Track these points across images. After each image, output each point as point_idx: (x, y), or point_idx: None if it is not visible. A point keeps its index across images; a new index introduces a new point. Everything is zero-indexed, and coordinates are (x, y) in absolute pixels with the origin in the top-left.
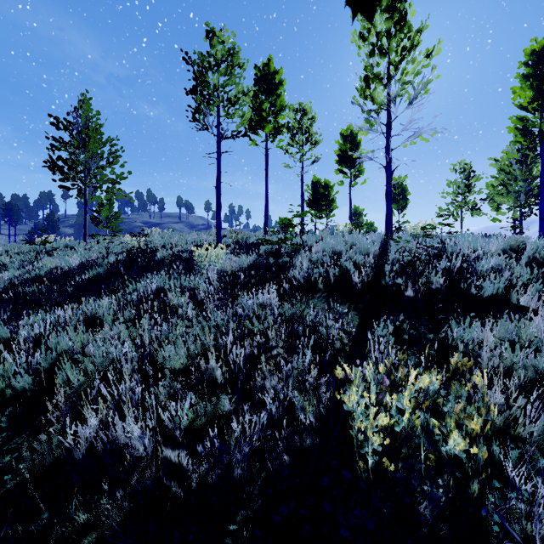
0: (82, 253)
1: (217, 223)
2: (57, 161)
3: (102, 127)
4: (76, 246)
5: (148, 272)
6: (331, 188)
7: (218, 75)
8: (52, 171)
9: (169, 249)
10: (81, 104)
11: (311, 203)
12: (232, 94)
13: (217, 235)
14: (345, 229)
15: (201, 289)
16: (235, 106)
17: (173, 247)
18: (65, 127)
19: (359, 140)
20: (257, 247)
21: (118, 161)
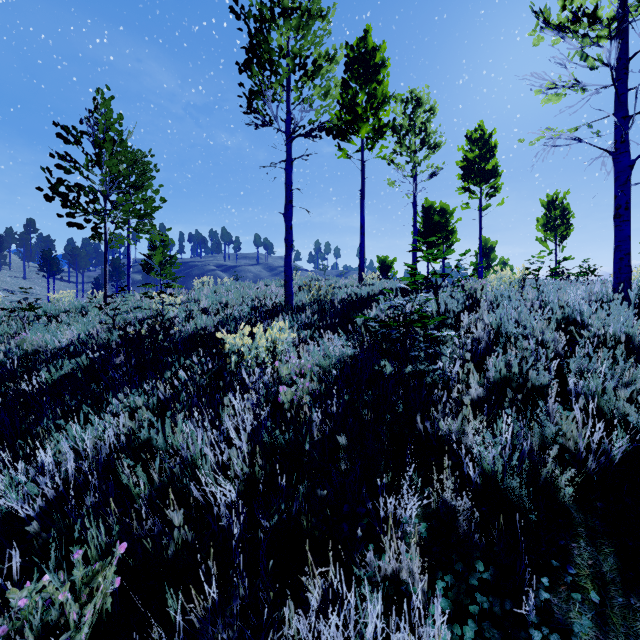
0: (81, 324)
1: (285, 271)
2: (58, 186)
3: (127, 138)
4: (89, 309)
5: (136, 380)
6: (451, 214)
7: (285, 31)
8: (50, 201)
9: (213, 314)
10: (95, 104)
11: (422, 236)
12: (310, 69)
13: (285, 290)
14: (511, 280)
15: (173, 520)
16: (313, 80)
17: (221, 310)
18: (76, 140)
19: (495, 143)
20: (349, 312)
21: (151, 184)
